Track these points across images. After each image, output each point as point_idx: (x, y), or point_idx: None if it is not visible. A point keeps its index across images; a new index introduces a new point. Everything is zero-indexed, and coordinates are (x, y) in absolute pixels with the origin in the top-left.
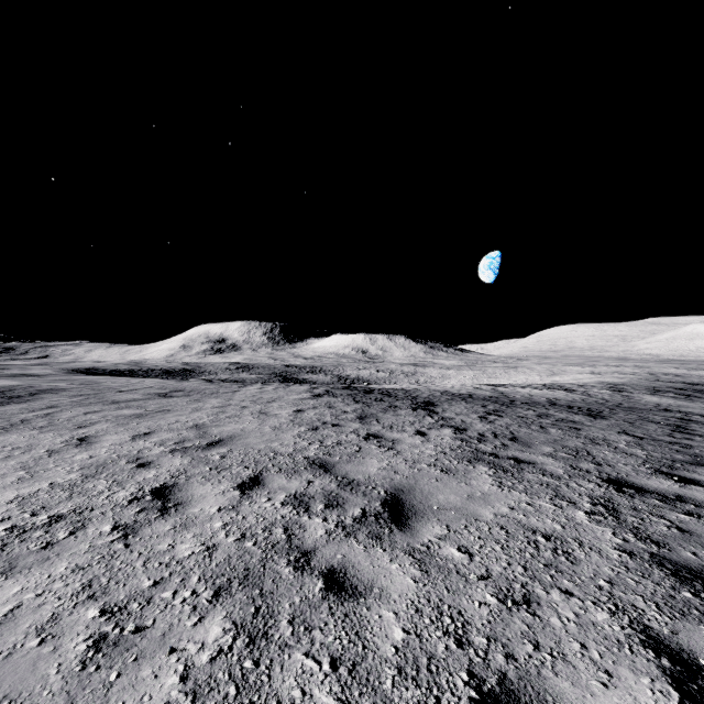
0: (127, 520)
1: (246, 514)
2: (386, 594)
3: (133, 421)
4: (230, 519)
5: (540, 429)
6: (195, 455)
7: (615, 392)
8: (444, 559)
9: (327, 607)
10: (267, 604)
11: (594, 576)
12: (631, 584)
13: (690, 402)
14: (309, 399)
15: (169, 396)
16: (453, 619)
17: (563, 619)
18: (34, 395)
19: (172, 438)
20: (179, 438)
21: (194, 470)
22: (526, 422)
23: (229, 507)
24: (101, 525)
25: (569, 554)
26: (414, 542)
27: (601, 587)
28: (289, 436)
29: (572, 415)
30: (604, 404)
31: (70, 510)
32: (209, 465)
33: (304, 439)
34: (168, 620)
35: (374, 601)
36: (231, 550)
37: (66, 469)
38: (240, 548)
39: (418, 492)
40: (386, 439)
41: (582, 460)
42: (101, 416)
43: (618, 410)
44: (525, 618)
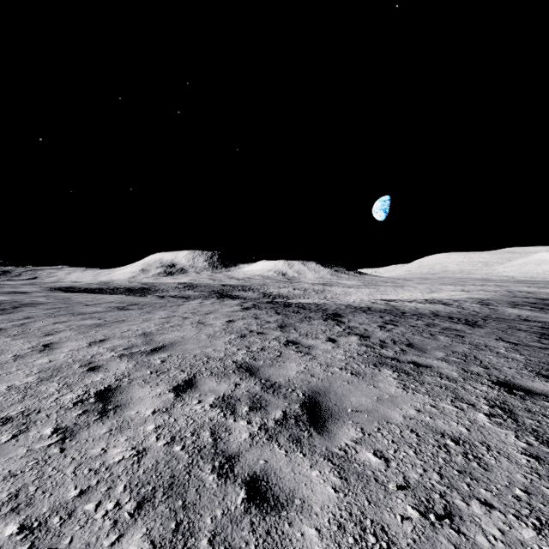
0: (68, 423)
1: (178, 416)
2: (308, 506)
3: (92, 330)
4: (162, 422)
5: (431, 336)
6: (139, 360)
7: (483, 305)
8: (362, 465)
9: (248, 522)
10: (189, 518)
11: (509, 485)
12: (548, 494)
13: (544, 313)
14: (239, 312)
15: (126, 309)
16: (377, 538)
17: (490, 538)
18: (16, 308)
19: (122, 344)
20: (128, 344)
21: (136, 373)
22: (418, 331)
23: (163, 409)
24: (43, 427)
25: (480, 460)
26: (332, 446)
27: (519, 498)
28: (221, 342)
29: (454, 324)
30: (476, 315)
31: (19, 413)
32: (150, 369)
33: (233, 345)
34: (86, 539)
35: (296, 514)
36: (159, 455)
37: (26, 372)
38: (168, 452)
39: (333, 394)
40: (303, 345)
41: (471, 364)
42: (67, 325)
43: (490, 320)
44: (450, 536)
